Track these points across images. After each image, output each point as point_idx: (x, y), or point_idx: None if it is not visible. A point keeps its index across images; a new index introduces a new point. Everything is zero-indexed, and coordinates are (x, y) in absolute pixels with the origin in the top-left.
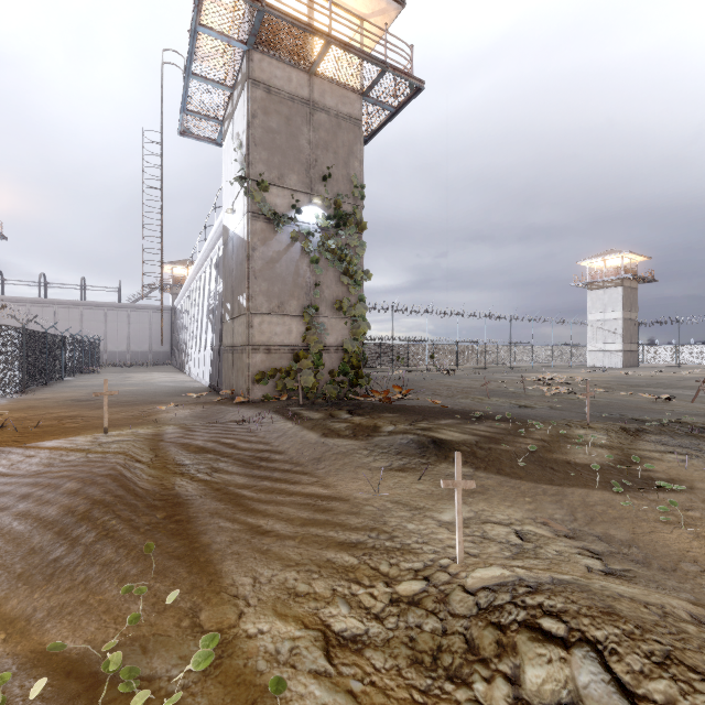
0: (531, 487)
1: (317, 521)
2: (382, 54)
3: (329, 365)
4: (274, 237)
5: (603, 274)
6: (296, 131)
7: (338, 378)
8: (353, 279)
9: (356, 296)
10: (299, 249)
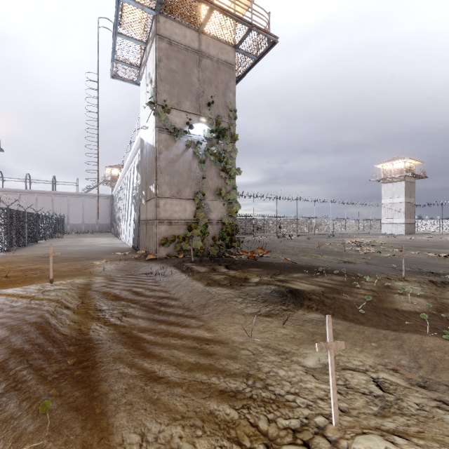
0: (373, 332)
1: (202, 366)
2: (249, 17)
3: (212, 233)
4: (174, 144)
5: (391, 173)
6: (189, 71)
7: (218, 242)
8: (228, 174)
9: (230, 186)
10: (191, 153)
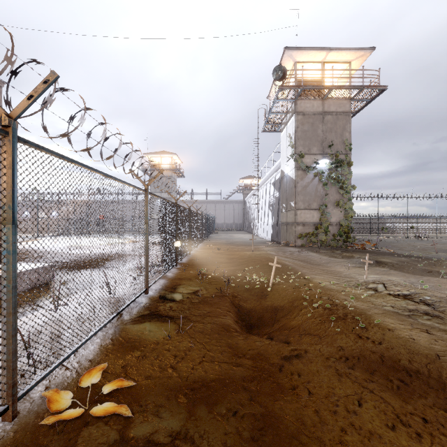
0: (410, 275)
1: (328, 273)
2: (361, 82)
3: (332, 231)
4: (306, 176)
5: None
6: (316, 128)
7: (337, 238)
8: (345, 190)
9: (347, 198)
10: (317, 180)
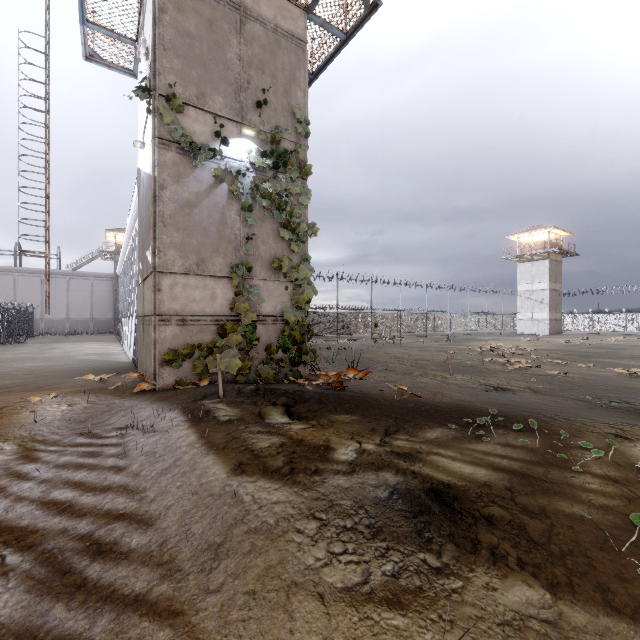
0: None
1: None
2: None
3: (266, 339)
4: (192, 173)
5: (531, 248)
6: (222, 41)
7: (277, 355)
8: (295, 233)
9: (299, 255)
10: (225, 192)
